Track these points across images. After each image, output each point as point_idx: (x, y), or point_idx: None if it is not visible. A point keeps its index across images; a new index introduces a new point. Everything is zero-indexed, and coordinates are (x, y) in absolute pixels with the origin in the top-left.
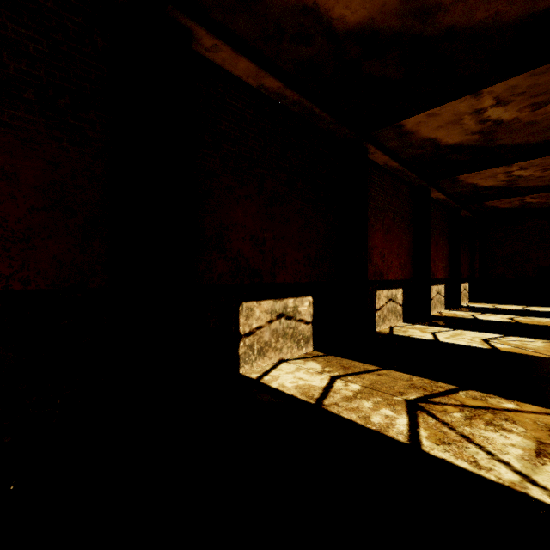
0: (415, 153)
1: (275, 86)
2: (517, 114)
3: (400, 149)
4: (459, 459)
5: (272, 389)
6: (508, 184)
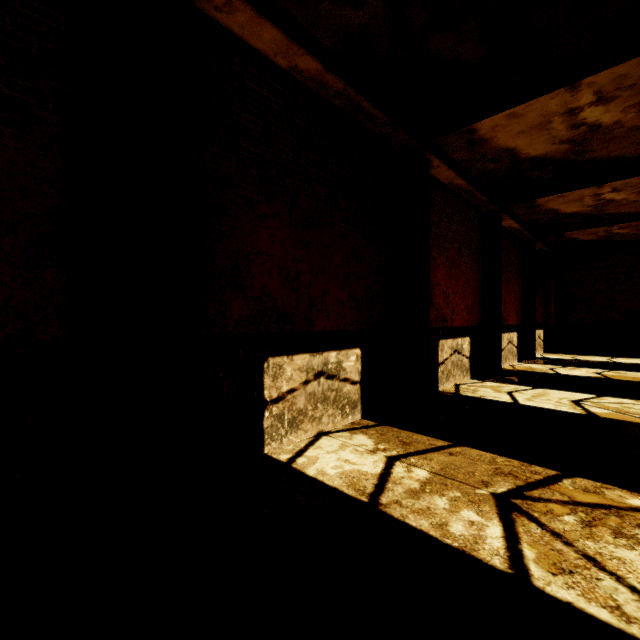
0: (487, 168)
1: (312, 68)
2: (620, 116)
3: (470, 163)
4: (592, 602)
5: (308, 479)
6: (595, 210)
